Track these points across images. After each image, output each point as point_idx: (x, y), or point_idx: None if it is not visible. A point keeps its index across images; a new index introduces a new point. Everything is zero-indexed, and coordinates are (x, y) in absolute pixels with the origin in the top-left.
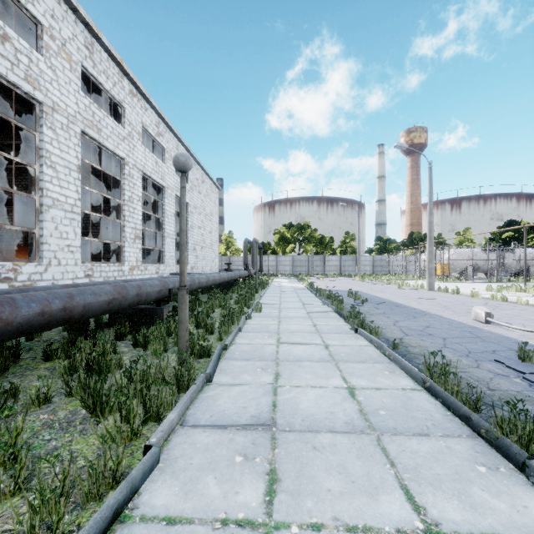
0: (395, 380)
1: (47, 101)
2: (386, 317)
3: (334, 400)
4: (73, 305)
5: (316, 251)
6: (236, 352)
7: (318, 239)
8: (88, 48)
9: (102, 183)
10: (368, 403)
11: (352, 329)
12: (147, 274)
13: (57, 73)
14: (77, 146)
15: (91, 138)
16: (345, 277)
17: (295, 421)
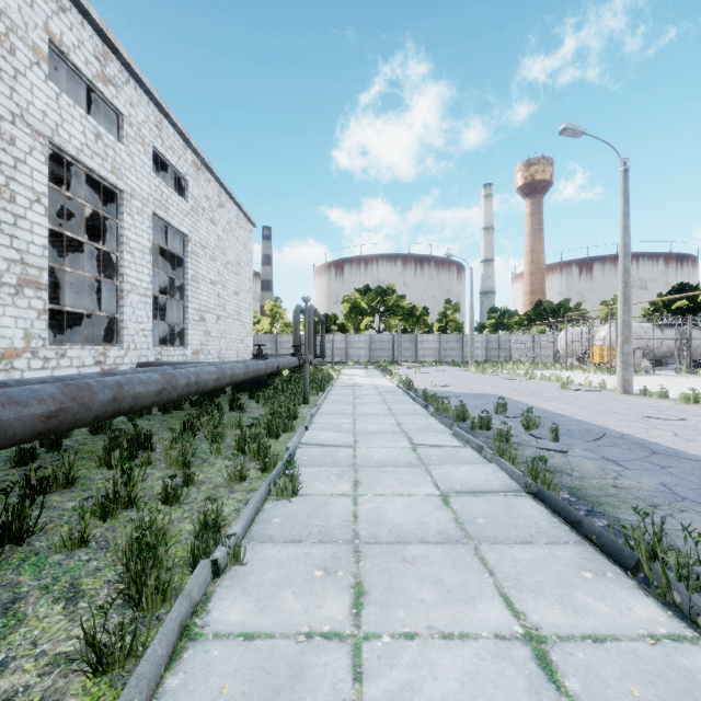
0: None
1: None
2: None
3: None
4: None
5: (404, 328)
6: None
7: (407, 309)
8: None
9: None
10: None
11: None
12: (65, 367)
13: None
14: None
15: None
16: (449, 366)
17: None
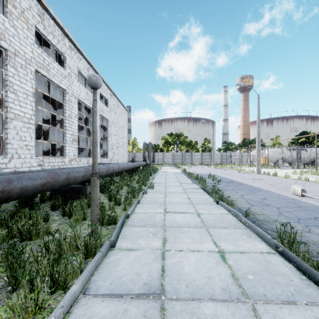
0: (253, 244)
1: (10, 48)
2: (235, 192)
3: (210, 264)
4: (11, 188)
5: (187, 150)
6: (135, 220)
7: (188, 142)
8: (40, 16)
9: (54, 107)
10: (237, 267)
11: (214, 201)
12: (81, 164)
13: (18, 30)
14: (32, 80)
15: (42, 75)
16: (205, 165)
17: (181, 288)
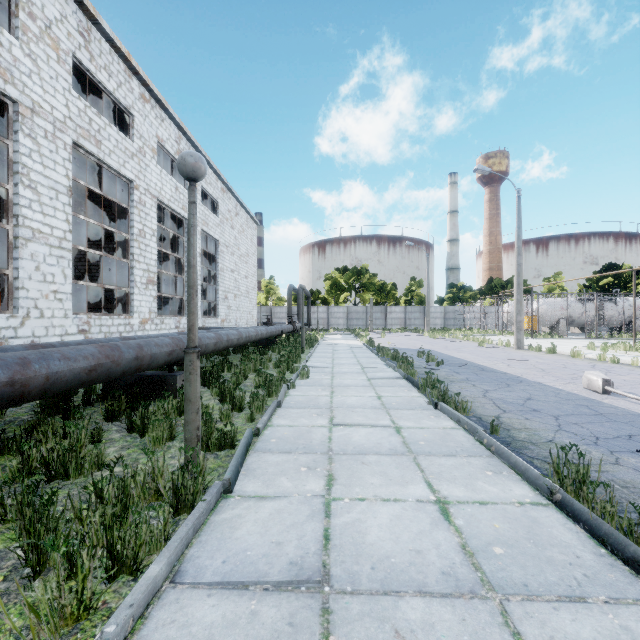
0: (504, 487)
1: (23, 99)
2: (472, 385)
3: (418, 525)
4: (28, 376)
5: (376, 301)
6: (272, 439)
7: (378, 286)
8: (83, 35)
9: (110, 215)
10: (472, 531)
11: (430, 402)
12: (164, 329)
13: (39, 63)
14: (67, 161)
15: (87, 153)
16: (411, 332)
17: (361, 571)
